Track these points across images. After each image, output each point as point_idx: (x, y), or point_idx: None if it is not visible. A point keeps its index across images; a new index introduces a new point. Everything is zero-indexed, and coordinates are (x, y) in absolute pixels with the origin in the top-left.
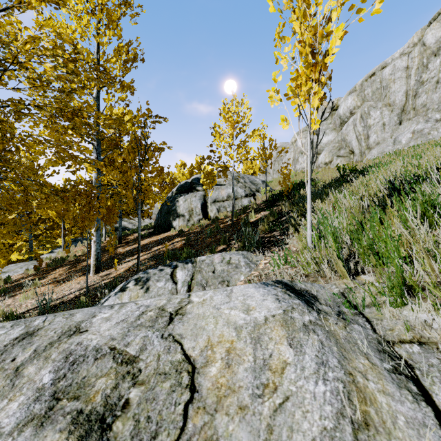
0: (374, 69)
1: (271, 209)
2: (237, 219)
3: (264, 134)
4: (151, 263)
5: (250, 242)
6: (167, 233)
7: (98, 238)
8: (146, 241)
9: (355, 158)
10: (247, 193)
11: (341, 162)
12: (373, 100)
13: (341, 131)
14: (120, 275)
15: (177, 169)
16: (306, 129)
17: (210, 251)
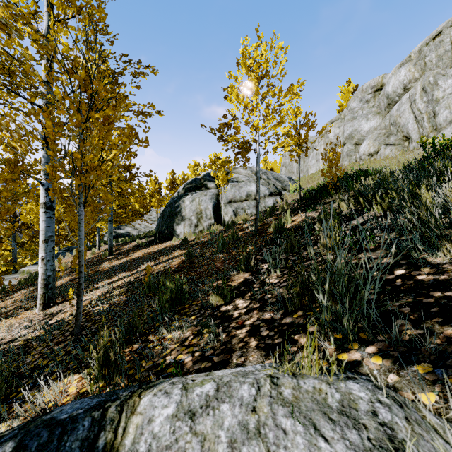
0: (440, 27)
1: (316, 209)
2: (262, 224)
3: (298, 107)
4: (121, 299)
5: (342, 299)
6: (167, 243)
7: (50, 252)
8: (140, 253)
9: (413, 145)
10: (271, 191)
11: (391, 152)
12: (438, 68)
13: (390, 114)
14: (62, 324)
15: (190, 170)
16: (340, 117)
17: (218, 291)
